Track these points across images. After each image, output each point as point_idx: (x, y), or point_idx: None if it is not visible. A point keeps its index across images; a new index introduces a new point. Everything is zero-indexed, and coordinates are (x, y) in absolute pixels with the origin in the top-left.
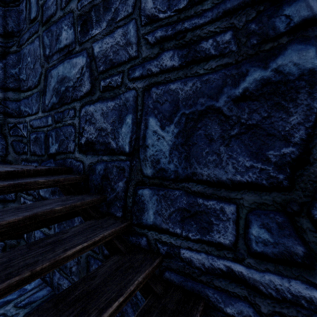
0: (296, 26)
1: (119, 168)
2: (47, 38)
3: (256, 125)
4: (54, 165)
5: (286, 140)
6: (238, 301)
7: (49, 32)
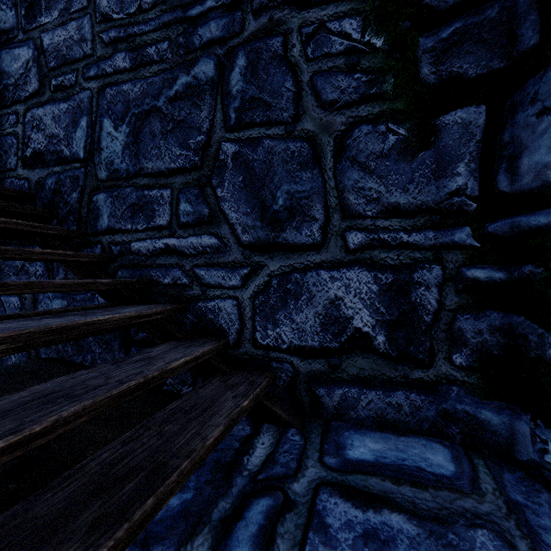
0: (205, 44)
1: (73, 177)
2: None
3: (183, 120)
4: None
5: (200, 130)
6: (173, 270)
7: None
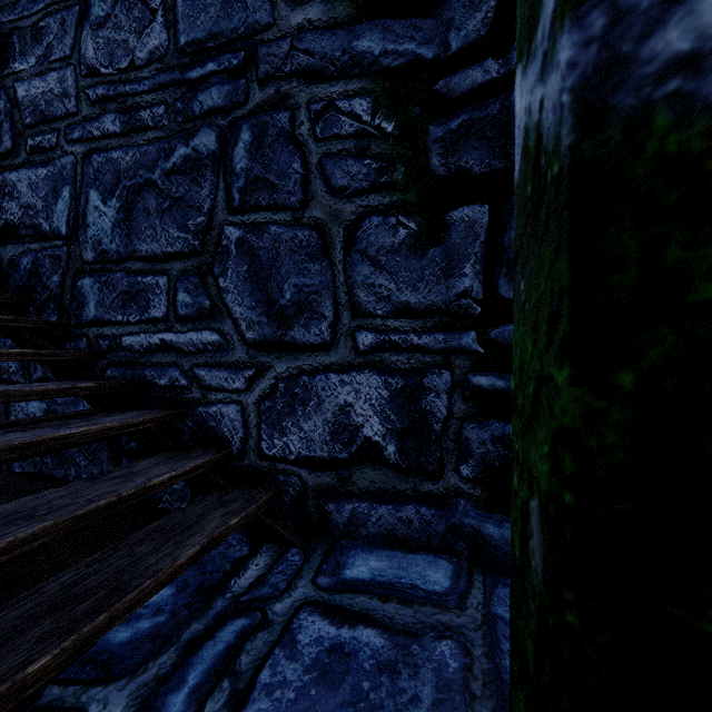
0: (206, 112)
1: (53, 257)
2: None
3: (181, 198)
4: None
5: (200, 211)
6: (170, 369)
7: None
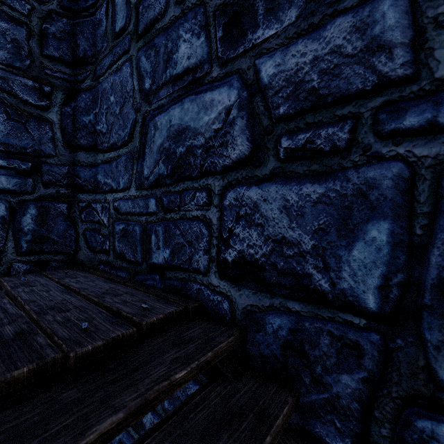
0: None
1: (340, 340)
2: (147, 61)
3: None
4: (161, 286)
5: None
6: None
7: (150, 50)
